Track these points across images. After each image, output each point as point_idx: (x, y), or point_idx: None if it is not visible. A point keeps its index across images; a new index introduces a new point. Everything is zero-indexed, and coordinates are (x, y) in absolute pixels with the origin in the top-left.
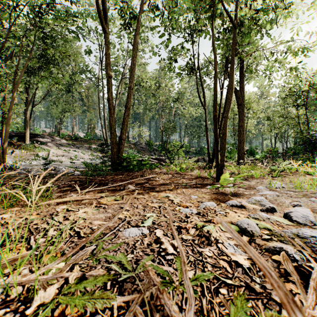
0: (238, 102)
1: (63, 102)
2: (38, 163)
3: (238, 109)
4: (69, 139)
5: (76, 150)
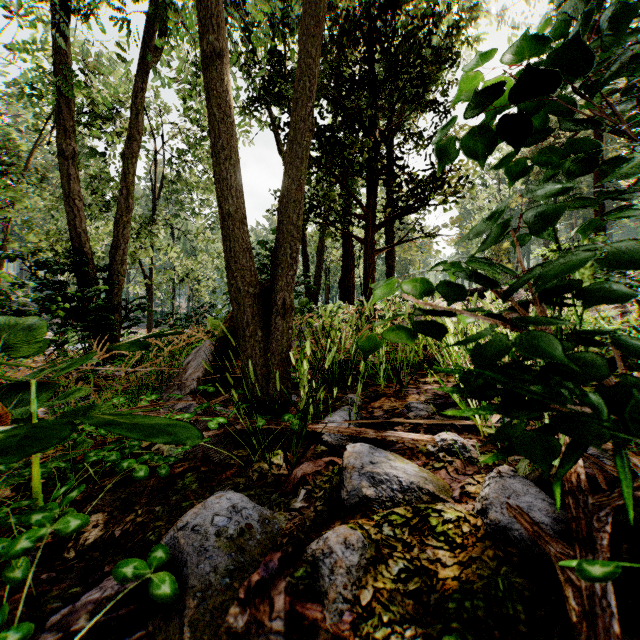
0: (147, 289)
1: None
2: None
3: (148, 295)
4: None
5: None
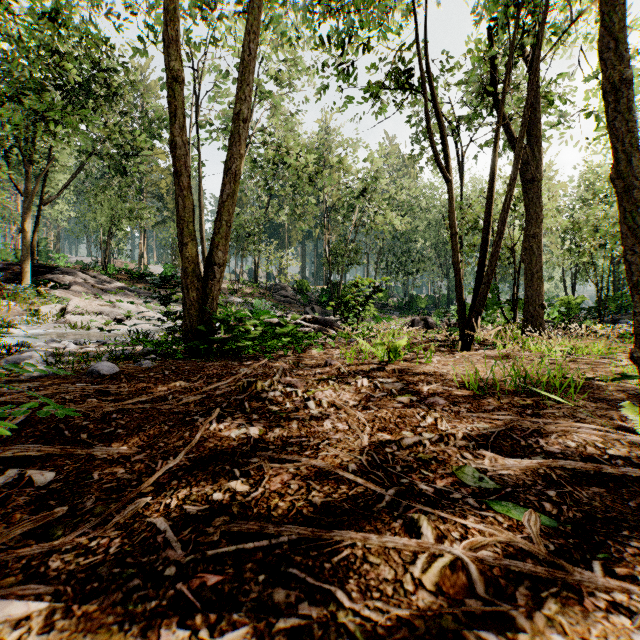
0: (526, 175)
1: (112, 198)
2: (30, 331)
3: (525, 193)
4: (127, 278)
5: (136, 301)
